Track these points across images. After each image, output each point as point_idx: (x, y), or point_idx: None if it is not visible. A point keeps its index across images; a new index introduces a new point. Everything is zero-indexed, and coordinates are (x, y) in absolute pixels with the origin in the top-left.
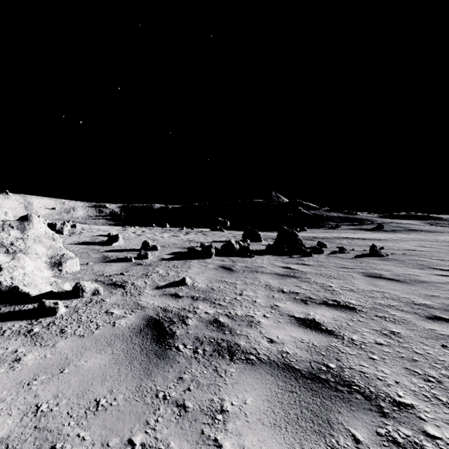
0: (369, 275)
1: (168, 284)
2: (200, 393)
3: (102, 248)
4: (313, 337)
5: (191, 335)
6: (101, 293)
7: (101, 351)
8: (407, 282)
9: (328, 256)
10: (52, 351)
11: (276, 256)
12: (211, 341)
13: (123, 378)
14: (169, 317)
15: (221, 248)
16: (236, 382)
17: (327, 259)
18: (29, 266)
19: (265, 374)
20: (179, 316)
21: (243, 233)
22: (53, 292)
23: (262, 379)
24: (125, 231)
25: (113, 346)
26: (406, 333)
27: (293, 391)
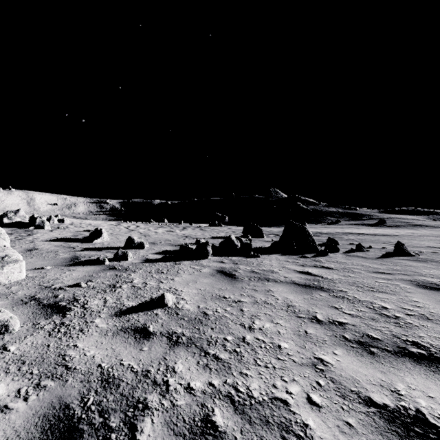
0: (422, 285)
1: (138, 305)
2: None
3: (79, 246)
4: None
5: None
6: (13, 330)
7: None
8: None
9: (347, 255)
10: None
11: (284, 255)
12: None
13: None
14: (105, 409)
15: (219, 245)
16: None
17: (348, 260)
18: None
19: None
20: (128, 402)
21: (244, 228)
22: None
23: None
24: (118, 226)
25: None
26: None
27: None
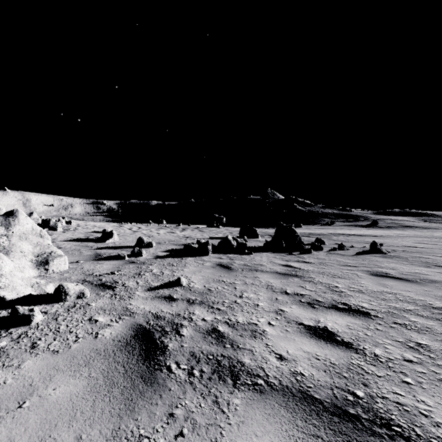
0: (375, 274)
1: (161, 285)
2: (196, 441)
3: (95, 245)
4: (329, 351)
5: (185, 350)
6: (87, 296)
7: (75, 374)
8: (418, 282)
9: (328, 253)
10: (15, 374)
11: (274, 253)
12: (209, 358)
13: (97, 416)
14: (161, 325)
15: (218, 244)
16: (242, 421)
17: (327, 257)
18: (8, 266)
19: (278, 408)
20: (172, 324)
21: (240, 229)
22: (33, 295)
23: (276, 416)
24: (121, 227)
25: (91, 366)
26: (436, 346)
27: (317, 435)
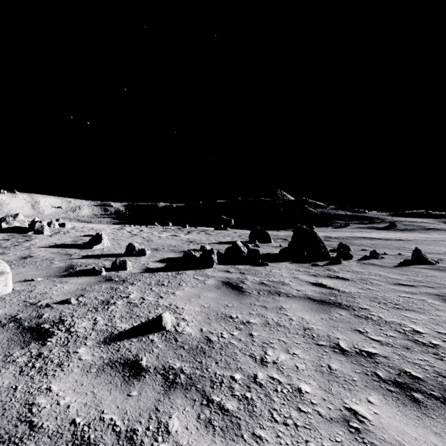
0: None
1: (131, 327)
2: None
3: (77, 253)
4: None
5: None
6: None
7: None
8: None
9: (361, 263)
10: None
11: (295, 263)
12: None
13: None
14: None
15: (225, 251)
16: None
17: (364, 269)
18: None
19: None
20: None
21: (250, 232)
22: None
23: None
24: (120, 230)
25: None
26: None
27: None
